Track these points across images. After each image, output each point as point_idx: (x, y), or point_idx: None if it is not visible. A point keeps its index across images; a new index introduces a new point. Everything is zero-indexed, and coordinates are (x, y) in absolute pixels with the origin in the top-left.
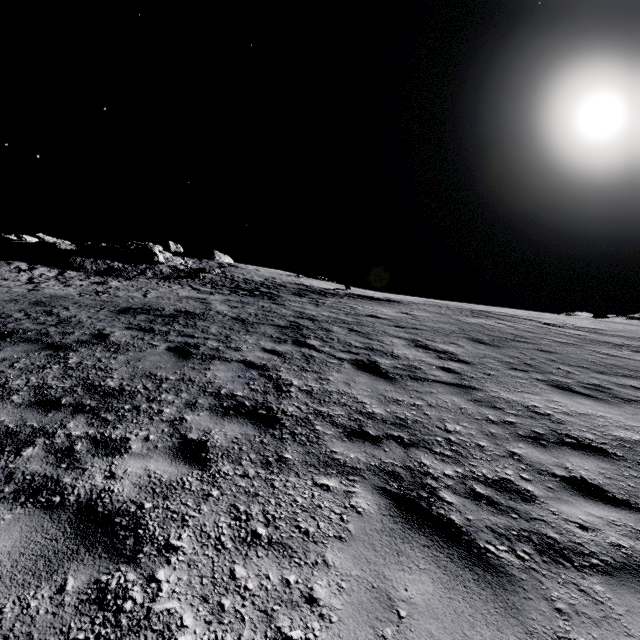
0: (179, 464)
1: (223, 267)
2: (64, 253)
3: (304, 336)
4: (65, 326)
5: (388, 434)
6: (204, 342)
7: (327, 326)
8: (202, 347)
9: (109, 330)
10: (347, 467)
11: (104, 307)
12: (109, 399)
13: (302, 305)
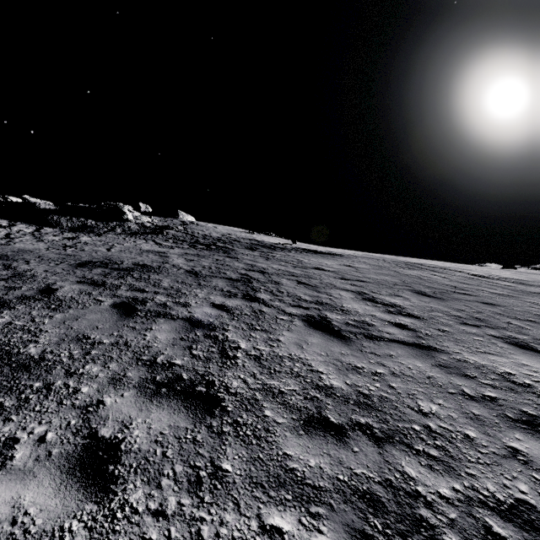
0: (70, 490)
1: (185, 224)
2: (43, 212)
3: (254, 289)
4: (16, 280)
5: (353, 421)
6: (153, 297)
7: (277, 279)
8: (149, 302)
9: (59, 284)
10: (307, 486)
11: (65, 260)
12: (19, 373)
13: (253, 258)
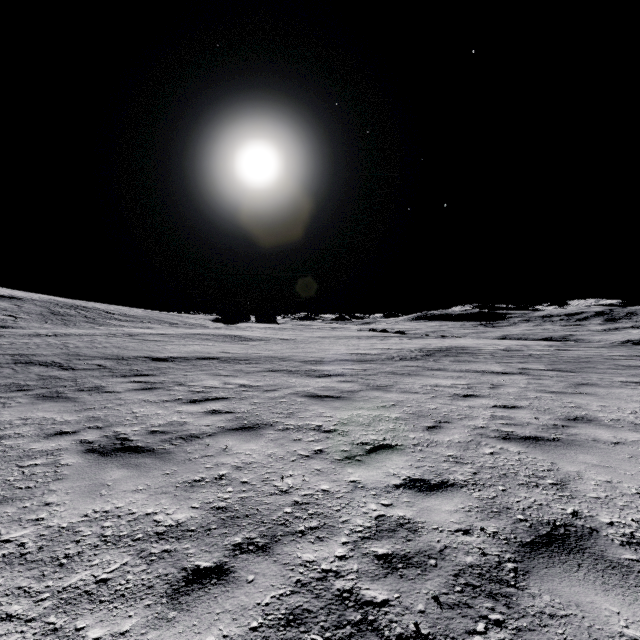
0: None
1: None
2: None
3: None
4: None
5: None
6: None
7: None
8: None
9: None
10: None
11: None
12: None
13: None
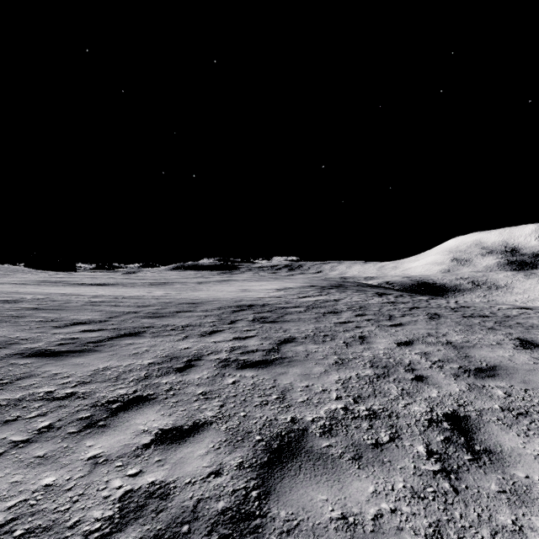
0: None
1: None
2: None
3: None
4: None
5: None
6: None
7: None
8: None
9: None
10: None
11: None
12: None
13: None
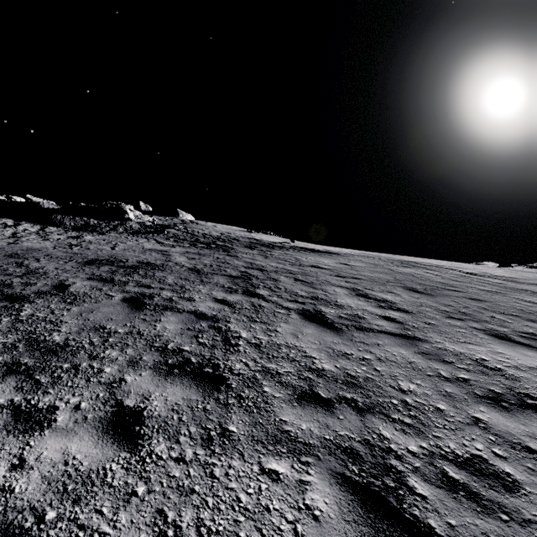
0: (106, 443)
1: (185, 223)
2: (46, 211)
3: (254, 286)
4: (30, 277)
5: (341, 396)
6: (159, 292)
7: (275, 276)
8: (156, 297)
9: (71, 281)
10: (299, 443)
11: (73, 259)
12: (49, 356)
13: (253, 256)
